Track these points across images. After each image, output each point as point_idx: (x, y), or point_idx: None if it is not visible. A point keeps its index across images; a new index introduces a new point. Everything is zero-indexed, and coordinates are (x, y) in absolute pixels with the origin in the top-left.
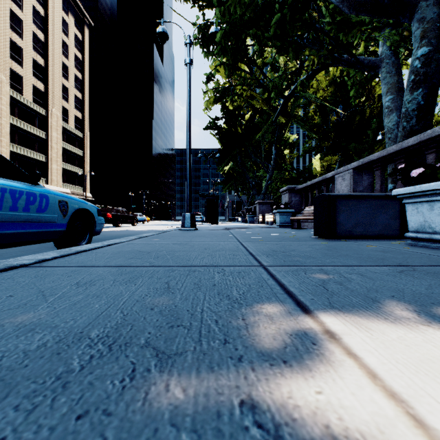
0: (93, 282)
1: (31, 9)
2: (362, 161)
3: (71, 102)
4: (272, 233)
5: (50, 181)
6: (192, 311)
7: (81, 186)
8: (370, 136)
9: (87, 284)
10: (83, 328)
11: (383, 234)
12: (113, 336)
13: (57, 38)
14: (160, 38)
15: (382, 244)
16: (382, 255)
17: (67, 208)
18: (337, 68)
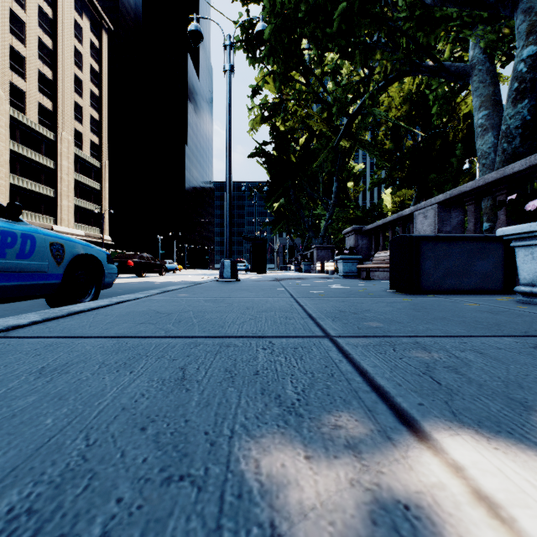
0: (66, 368)
1: (36, 9)
2: (450, 194)
3: (86, 124)
4: (335, 285)
5: (60, 221)
6: (213, 435)
7: (98, 227)
8: (455, 165)
9: (56, 372)
10: None
11: (481, 287)
12: (41, 511)
13: (68, 45)
14: (192, 38)
15: (484, 301)
16: (493, 318)
17: (63, 253)
18: (414, 79)
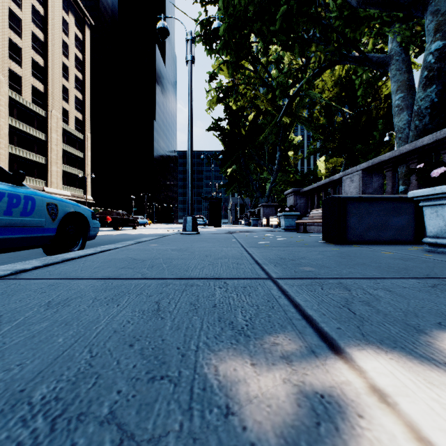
0: (67, 302)
1: (30, 8)
2: (372, 162)
3: (72, 103)
4: (278, 237)
5: (50, 184)
6: (183, 350)
7: (81, 189)
8: (377, 137)
9: (60, 305)
10: (27, 383)
11: (396, 238)
12: (65, 399)
13: (57, 37)
14: (160, 34)
15: (398, 250)
16: (403, 264)
17: (57, 211)
18: (343, 67)
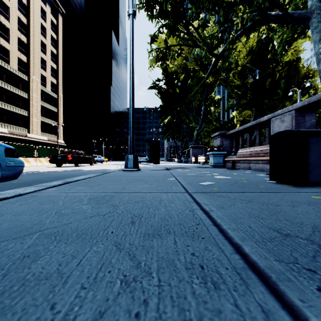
0: None
1: None
2: (309, 100)
3: (48, 71)
4: (215, 175)
5: (31, 131)
6: None
7: (56, 135)
8: (280, 94)
9: None
10: None
11: None
12: None
13: (37, 22)
14: None
15: None
16: None
17: None
18: (258, 35)
